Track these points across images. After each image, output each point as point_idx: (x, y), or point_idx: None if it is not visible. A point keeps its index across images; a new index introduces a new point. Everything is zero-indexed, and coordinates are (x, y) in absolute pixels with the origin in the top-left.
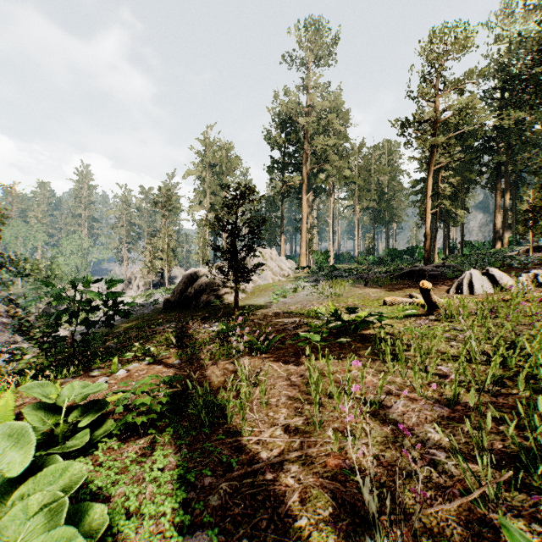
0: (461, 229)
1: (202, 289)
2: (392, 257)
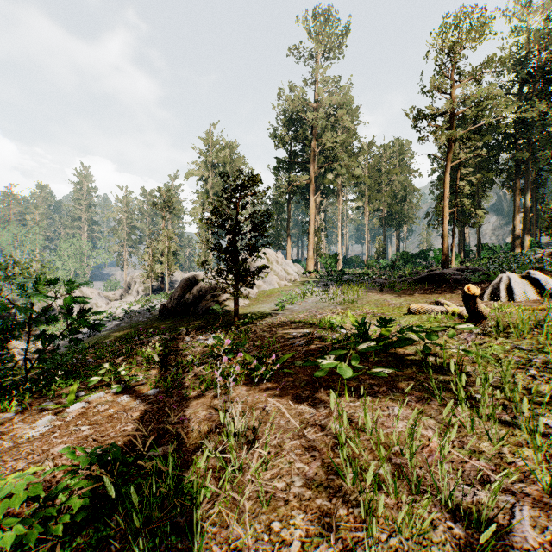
0: (477, 231)
1: (202, 294)
2: (404, 261)
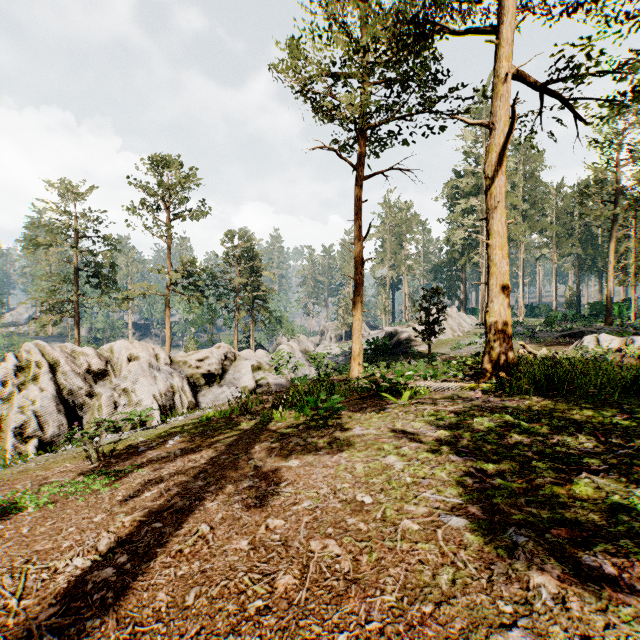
0: None
1: (400, 342)
2: (596, 312)
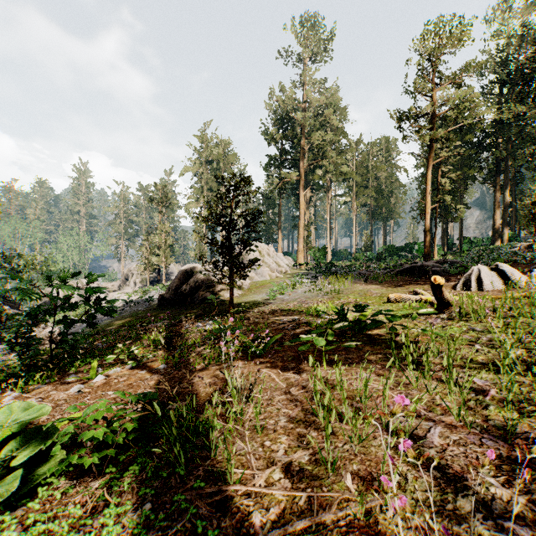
0: (459, 225)
1: (198, 285)
2: (390, 254)
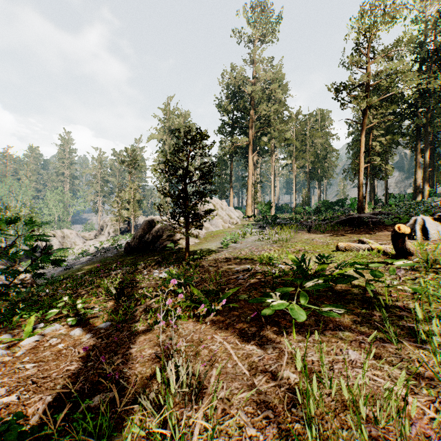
0: (385, 183)
1: (159, 234)
2: (325, 208)
